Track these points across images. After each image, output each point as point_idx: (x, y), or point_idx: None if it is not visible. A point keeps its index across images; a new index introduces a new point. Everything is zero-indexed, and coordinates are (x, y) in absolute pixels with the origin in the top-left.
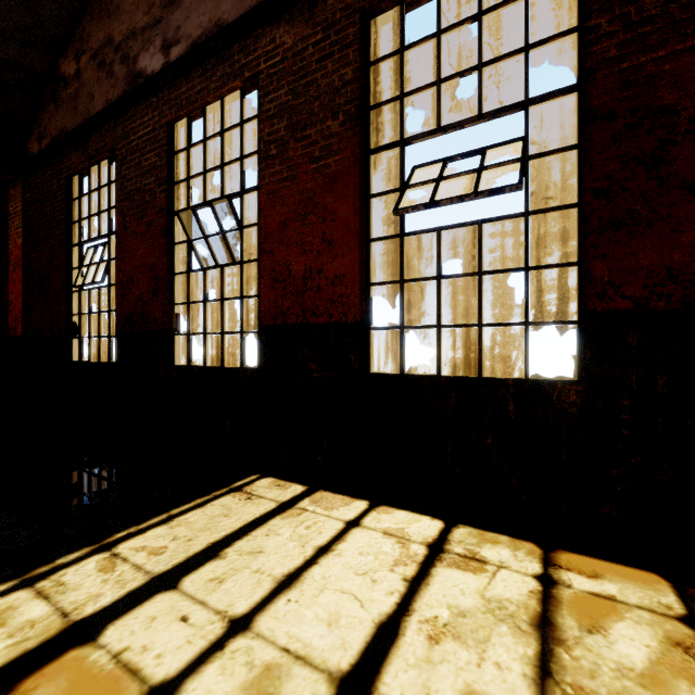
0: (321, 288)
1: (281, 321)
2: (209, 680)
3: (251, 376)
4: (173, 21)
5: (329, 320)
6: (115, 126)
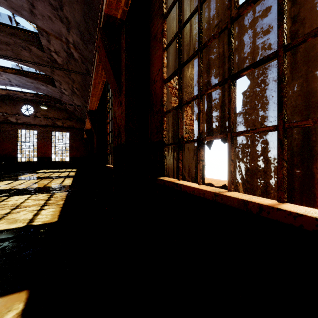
0: (47, 153)
1: (41, 156)
2: (54, 170)
3: (36, 162)
4: (19, 117)
5: (48, 156)
6: (0, 124)
